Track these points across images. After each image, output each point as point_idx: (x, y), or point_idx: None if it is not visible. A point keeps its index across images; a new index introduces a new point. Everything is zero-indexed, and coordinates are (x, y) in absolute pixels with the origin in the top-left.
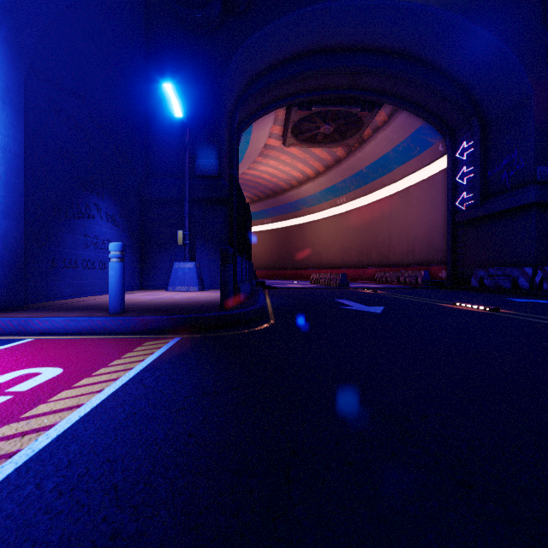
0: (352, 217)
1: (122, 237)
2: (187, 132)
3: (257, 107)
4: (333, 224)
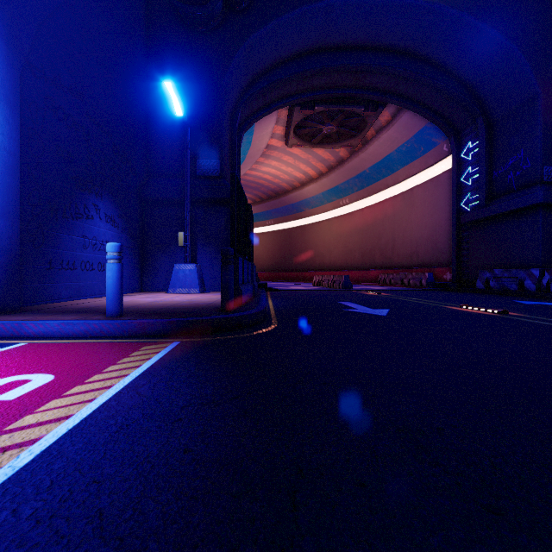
0: (355, 219)
1: (122, 238)
2: (187, 131)
3: (259, 107)
4: (336, 226)
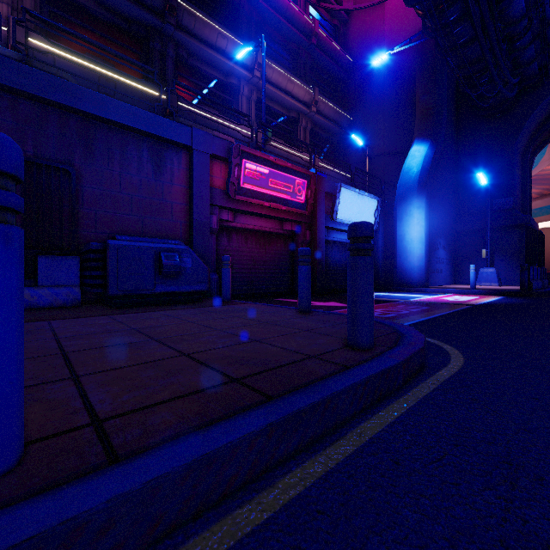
0: None
1: (447, 256)
2: (488, 189)
3: None
4: None
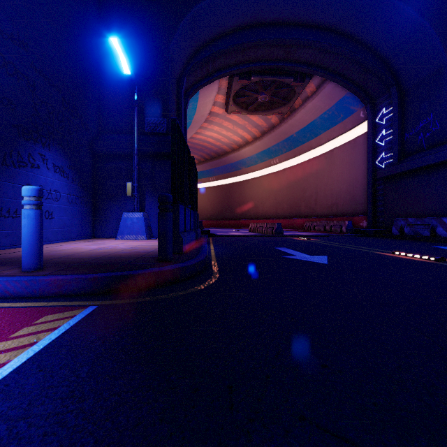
0: (284, 176)
1: (72, 188)
2: (135, 89)
3: (203, 75)
4: (268, 181)
